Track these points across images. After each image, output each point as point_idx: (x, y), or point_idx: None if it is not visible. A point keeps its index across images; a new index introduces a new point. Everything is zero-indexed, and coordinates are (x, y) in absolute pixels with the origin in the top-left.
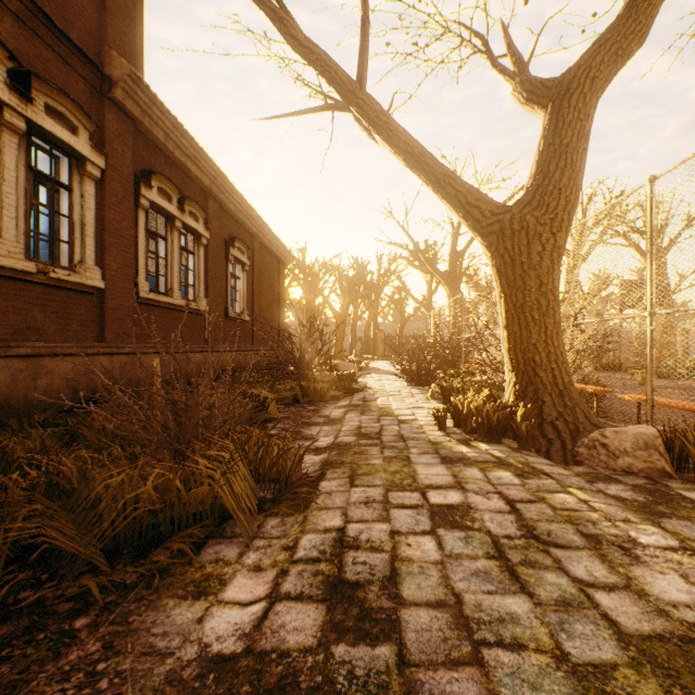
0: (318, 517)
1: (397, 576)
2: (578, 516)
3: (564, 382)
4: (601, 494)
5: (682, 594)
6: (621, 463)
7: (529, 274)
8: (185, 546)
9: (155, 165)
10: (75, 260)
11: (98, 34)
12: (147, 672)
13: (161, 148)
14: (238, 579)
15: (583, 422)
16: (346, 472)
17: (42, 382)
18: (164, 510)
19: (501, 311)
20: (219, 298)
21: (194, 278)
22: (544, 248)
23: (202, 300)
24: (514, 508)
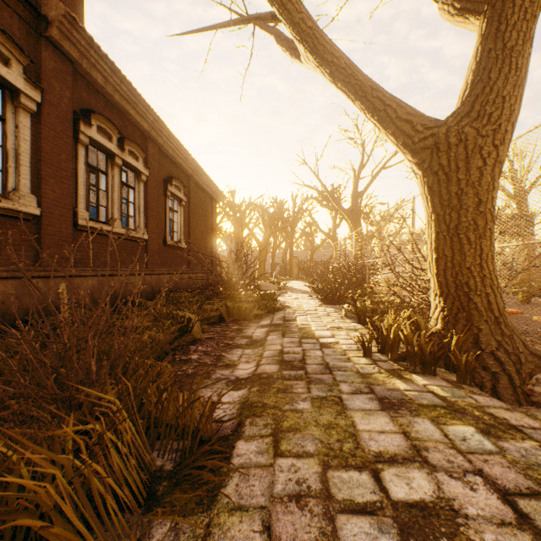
0: (227, 533)
1: None
2: None
3: (498, 308)
4: None
5: None
6: None
7: (466, 191)
8: None
9: (96, 106)
10: (8, 187)
11: None
12: None
13: (101, 91)
14: None
15: (523, 352)
16: (269, 425)
17: None
18: None
19: (430, 233)
20: (158, 228)
21: (135, 210)
22: (485, 162)
23: (142, 229)
24: (520, 513)
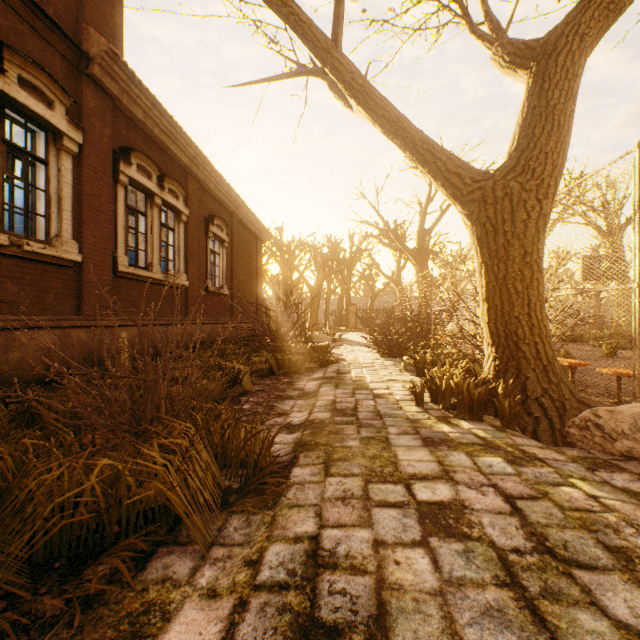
0: (288, 518)
1: (387, 615)
2: (592, 519)
3: (547, 357)
4: (607, 486)
5: None
6: (620, 446)
7: (512, 243)
8: (122, 566)
9: (135, 143)
10: (51, 233)
11: (75, 11)
12: None
13: (140, 126)
14: (185, 611)
15: (569, 399)
16: (321, 457)
17: (14, 355)
18: (109, 510)
19: (481, 282)
20: (199, 272)
21: (174, 253)
22: (529, 215)
23: (182, 274)
24: (515, 508)
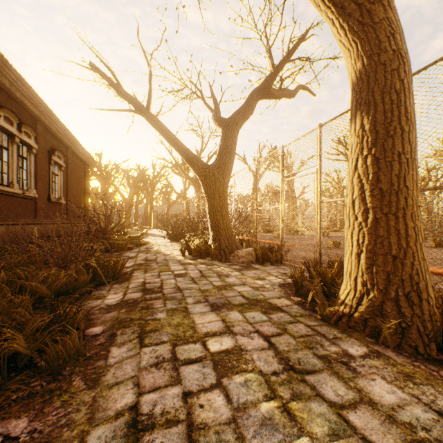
0: (135, 280)
1: (163, 286)
2: (219, 272)
3: (229, 234)
4: (230, 268)
5: (233, 280)
6: (241, 260)
7: (216, 193)
8: (89, 289)
9: (1, 100)
10: None
11: None
12: (93, 309)
13: (6, 90)
14: (110, 295)
15: (235, 249)
16: (143, 270)
17: None
18: (71, 284)
19: (207, 206)
20: (44, 188)
21: (27, 175)
22: (221, 183)
23: (33, 190)
24: (201, 272)
